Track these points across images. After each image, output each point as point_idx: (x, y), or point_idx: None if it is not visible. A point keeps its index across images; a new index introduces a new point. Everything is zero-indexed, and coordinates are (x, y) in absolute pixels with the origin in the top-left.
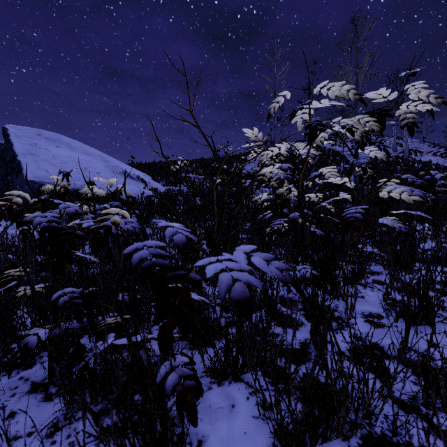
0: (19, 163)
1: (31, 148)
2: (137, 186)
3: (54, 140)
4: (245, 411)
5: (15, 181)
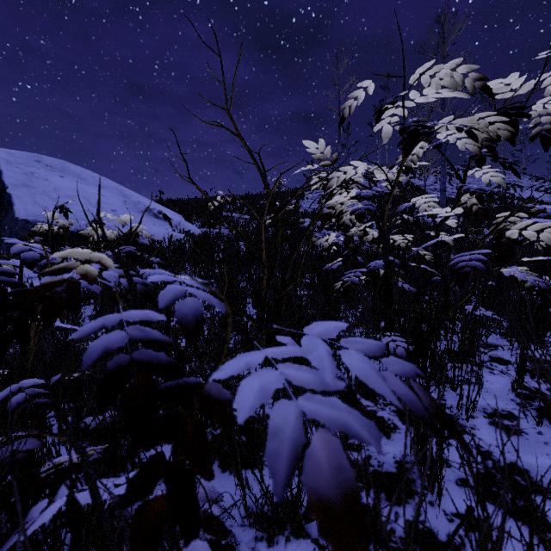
0: (10, 196)
1: (25, 178)
2: (165, 227)
3: (57, 169)
4: None
5: (4, 220)
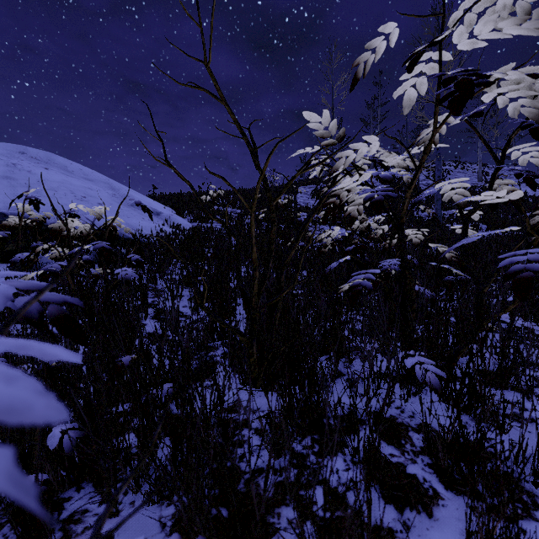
0: None
1: (7, 169)
2: (154, 221)
3: (42, 161)
4: None
5: None
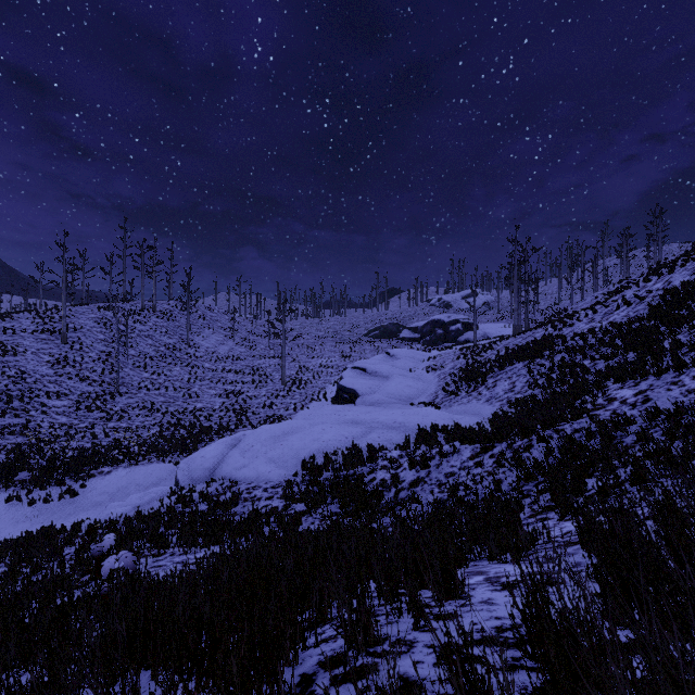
0: None
1: None
2: None
3: None
4: (25, 473)
5: None
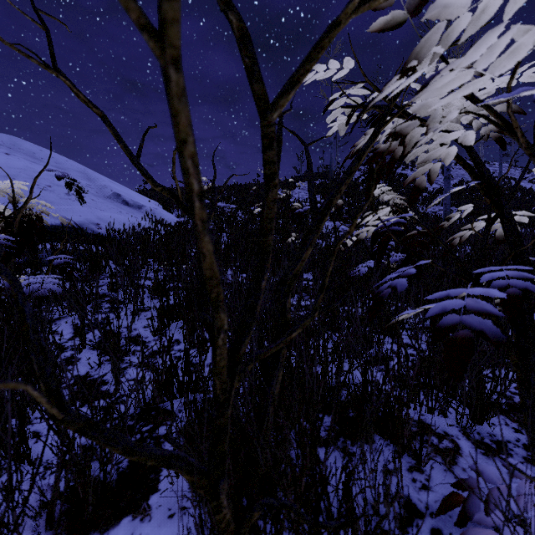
0: None
1: None
2: (134, 215)
3: (5, 146)
4: None
5: None
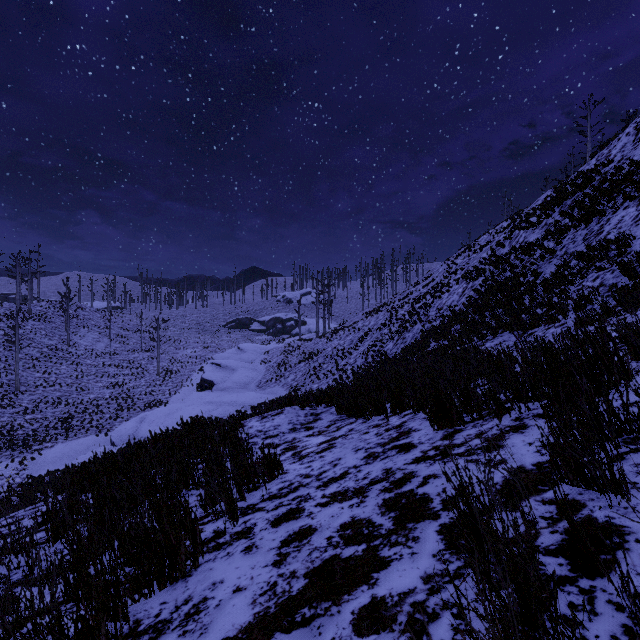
0: None
1: None
2: None
3: None
4: None
5: None
